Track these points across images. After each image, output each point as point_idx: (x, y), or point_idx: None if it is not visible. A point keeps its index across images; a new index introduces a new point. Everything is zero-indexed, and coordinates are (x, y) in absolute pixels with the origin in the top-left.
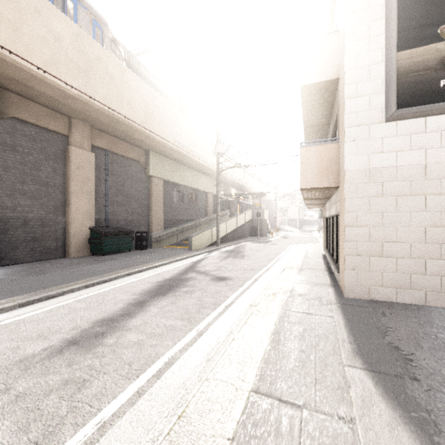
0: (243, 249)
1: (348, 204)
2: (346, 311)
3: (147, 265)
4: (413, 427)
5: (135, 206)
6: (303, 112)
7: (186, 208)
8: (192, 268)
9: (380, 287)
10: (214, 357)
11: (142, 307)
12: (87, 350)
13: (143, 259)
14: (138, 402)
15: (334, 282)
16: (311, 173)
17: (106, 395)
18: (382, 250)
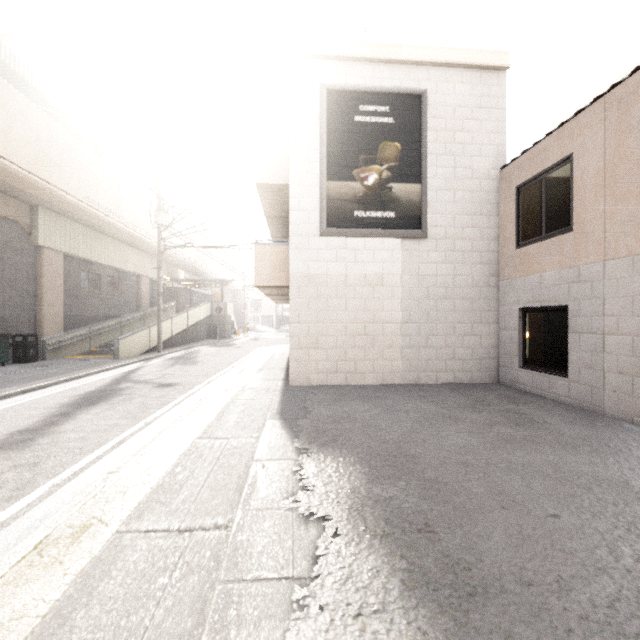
0: (197, 355)
1: (293, 303)
2: (285, 394)
3: (51, 380)
4: (291, 433)
5: (11, 293)
6: (262, 204)
7: (105, 298)
8: (126, 379)
9: (316, 374)
10: (165, 430)
11: (68, 417)
12: (21, 450)
13: (38, 373)
14: (101, 461)
15: (287, 377)
16: (265, 271)
17: (66, 464)
18: (318, 343)
